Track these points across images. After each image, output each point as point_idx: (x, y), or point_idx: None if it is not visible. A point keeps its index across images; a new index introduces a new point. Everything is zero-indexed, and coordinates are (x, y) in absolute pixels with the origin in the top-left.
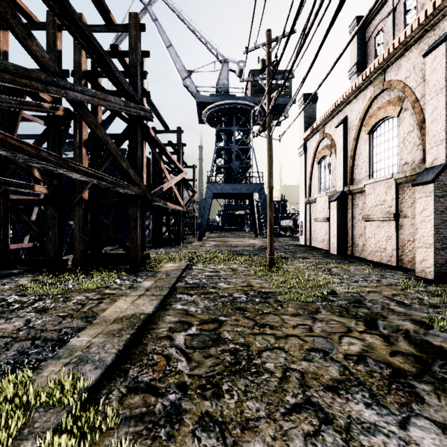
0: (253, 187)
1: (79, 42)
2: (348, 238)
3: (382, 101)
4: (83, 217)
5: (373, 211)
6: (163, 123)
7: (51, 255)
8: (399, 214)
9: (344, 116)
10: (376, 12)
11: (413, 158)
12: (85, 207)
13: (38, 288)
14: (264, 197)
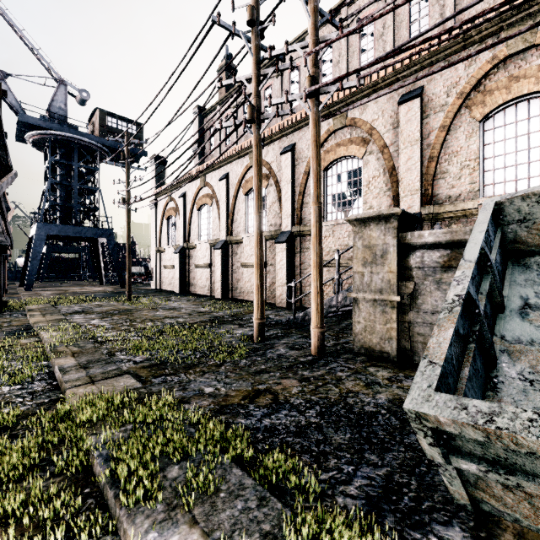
0: (101, 232)
1: None
2: (187, 280)
3: (205, 192)
4: None
5: (200, 262)
6: None
7: None
8: (212, 264)
9: (185, 191)
10: (211, 112)
11: (217, 232)
12: None
13: None
14: (114, 243)
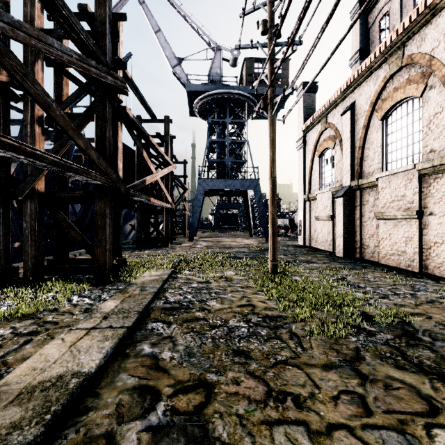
0: (248, 183)
1: None
2: (355, 239)
3: (399, 81)
4: (36, 214)
5: (388, 208)
6: (149, 111)
7: None
8: (423, 211)
9: (351, 102)
10: None
11: (442, 144)
12: (40, 202)
13: None
14: (259, 194)
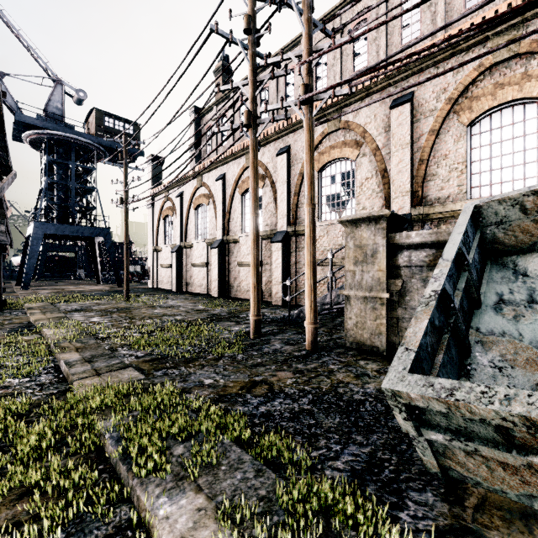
0: (98, 231)
1: None
2: (184, 279)
3: (201, 192)
4: None
5: (197, 261)
6: None
7: None
8: (209, 263)
9: (182, 191)
10: (207, 112)
11: (214, 232)
12: None
13: None
14: (111, 242)
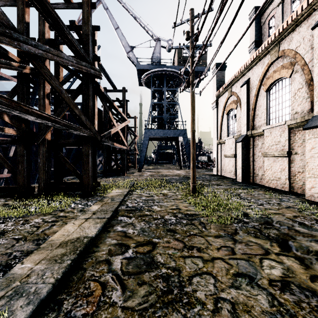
0: (178, 132)
1: (35, 6)
2: (250, 170)
3: (277, 66)
4: (46, 154)
5: (270, 149)
6: (112, 84)
7: (20, 184)
8: (291, 152)
9: (247, 78)
10: (269, 3)
11: (302, 108)
12: (48, 146)
13: (3, 212)
14: (186, 139)
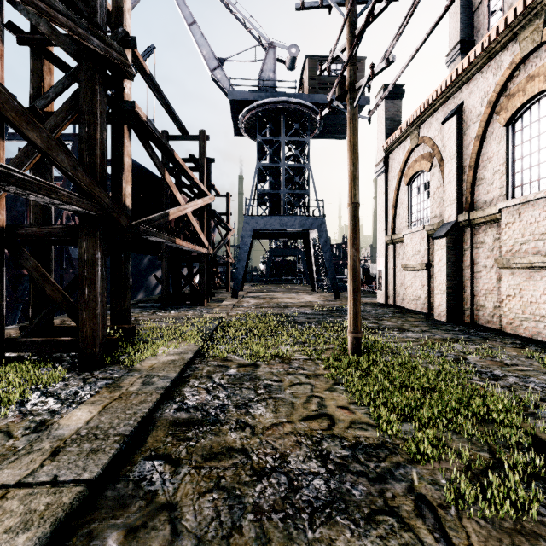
0: (310, 221)
1: None
2: (464, 296)
3: (537, 64)
4: None
5: (518, 251)
6: (178, 124)
7: None
8: None
9: (457, 104)
10: None
11: None
12: None
13: None
14: (325, 235)
